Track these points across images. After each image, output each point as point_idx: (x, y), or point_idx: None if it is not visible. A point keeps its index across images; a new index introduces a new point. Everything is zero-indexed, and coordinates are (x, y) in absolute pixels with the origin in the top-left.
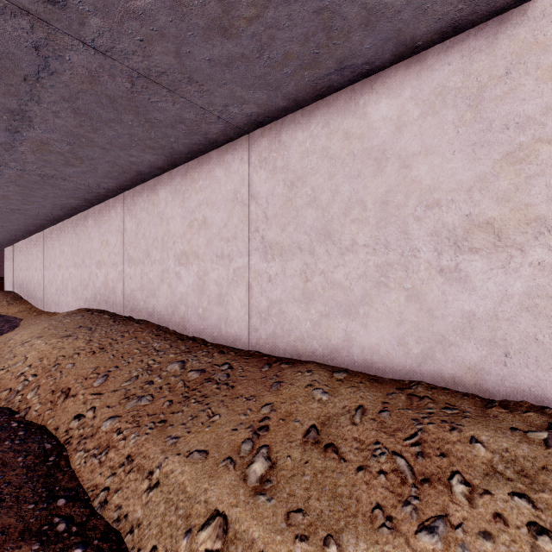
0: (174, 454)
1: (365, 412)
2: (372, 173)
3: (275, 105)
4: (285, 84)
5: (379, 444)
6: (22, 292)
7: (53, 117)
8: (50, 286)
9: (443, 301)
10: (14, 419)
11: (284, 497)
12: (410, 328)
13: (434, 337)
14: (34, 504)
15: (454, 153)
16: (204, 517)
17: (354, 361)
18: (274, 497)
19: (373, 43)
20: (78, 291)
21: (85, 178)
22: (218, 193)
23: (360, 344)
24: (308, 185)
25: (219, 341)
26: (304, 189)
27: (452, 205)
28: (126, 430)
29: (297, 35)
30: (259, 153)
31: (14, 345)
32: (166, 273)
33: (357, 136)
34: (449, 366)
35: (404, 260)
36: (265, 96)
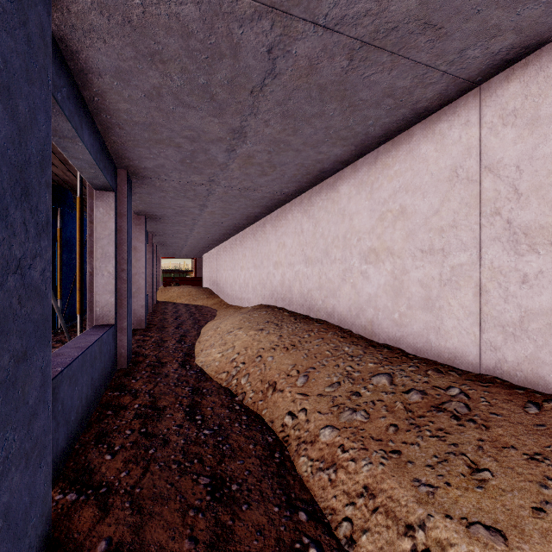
0: (440, 513)
1: None
2: None
3: (551, 20)
4: None
5: None
6: (214, 289)
7: (263, 127)
8: (235, 284)
9: None
10: (235, 401)
11: None
12: None
13: None
14: (278, 508)
15: None
16: None
17: None
18: None
19: None
20: (257, 288)
21: (272, 185)
22: (424, 174)
23: None
24: None
25: (425, 355)
26: None
27: None
28: (352, 450)
29: None
30: (500, 106)
31: (222, 333)
32: (348, 273)
33: None
34: None
35: None
36: (539, 9)
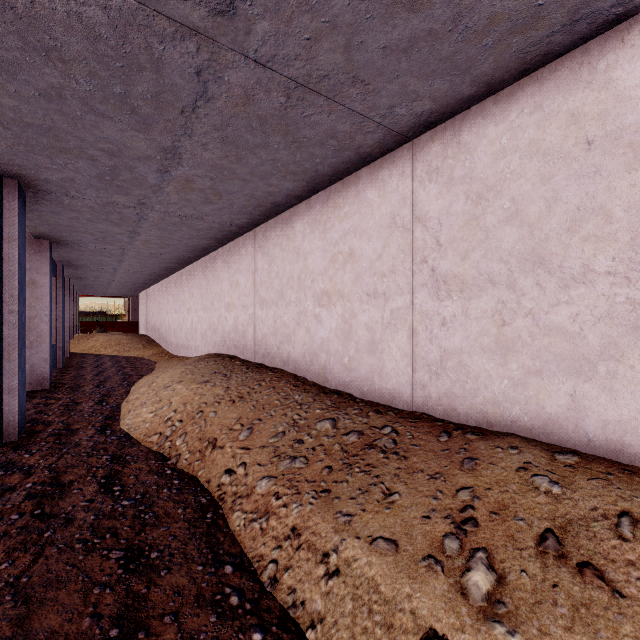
0: (352, 536)
1: (637, 522)
2: (622, 167)
3: (457, 96)
4: (478, 63)
5: None
6: (154, 336)
7: (201, 151)
8: (180, 330)
9: None
10: (167, 466)
11: (533, 633)
12: None
13: None
14: (203, 566)
15: None
16: (415, 635)
17: (588, 440)
18: (518, 630)
19: None
20: (207, 335)
21: (220, 215)
22: (369, 219)
23: (598, 416)
24: (505, 195)
25: (371, 398)
26: (497, 201)
27: None
28: (285, 496)
29: None
30: (427, 162)
31: (157, 388)
32: (303, 316)
33: (593, 116)
34: None
35: None
36: (446, 84)
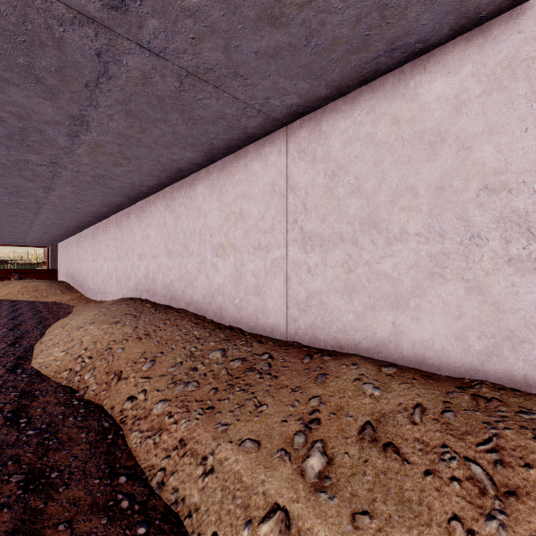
0: (226, 441)
1: (424, 411)
2: (424, 158)
3: (317, 94)
4: (329, 72)
5: (447, 448)
6: (73, 282)
7: (107, 120)
8: (97, 277)
9: (513, 294)
10: (75, 397)
11: (346, 496)
12: (470, 322)
13: (500, 333)
14: (99, 480)
15: (526, 130)
16: (264, 510)
17: (404, 356)
18: (336, 495)
19: (431, 18)
20: (121, 281)
21: (131, 176)
22: (255, 186)
23: (410, 338)
24: (351, 173)
25: (256, 331)
26: (346, 178)
27: (524, 188)
28: (177, 414)
29: (348, 18)
30: (297, 144)
31: (70, 329)
32: (203, 265)
33: (407, 120)
34: (520, 365)
35: (464, 249)
36: (307, 85)
